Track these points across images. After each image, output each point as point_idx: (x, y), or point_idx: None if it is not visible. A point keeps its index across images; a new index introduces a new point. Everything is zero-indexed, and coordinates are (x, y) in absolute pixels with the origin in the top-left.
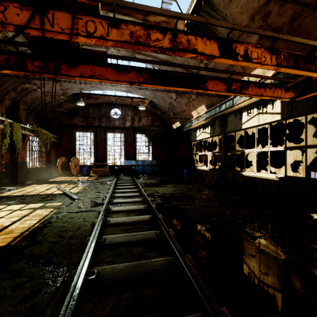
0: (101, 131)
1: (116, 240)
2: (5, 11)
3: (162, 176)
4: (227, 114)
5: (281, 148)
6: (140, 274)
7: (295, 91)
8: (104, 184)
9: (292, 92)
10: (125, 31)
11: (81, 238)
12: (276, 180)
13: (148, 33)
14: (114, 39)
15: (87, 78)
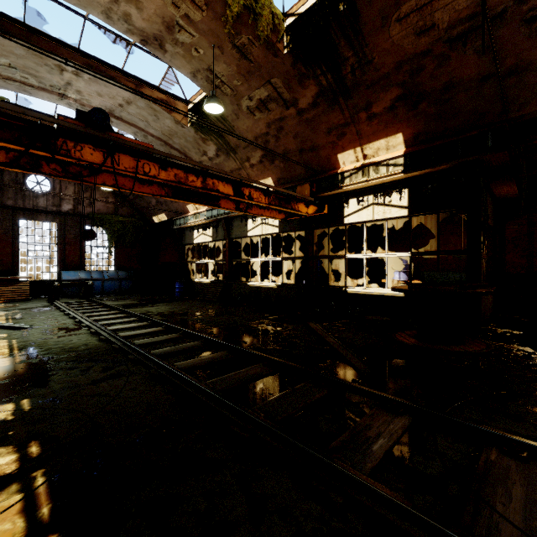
0: (5, 214)
1: (145, 342)
2: (82, 150)
3: (139, 295)
4: (233, 217)
5: (279, 259)
6: (184, 348)
7: (286, 214)
8: (41, 310)
9: (283, 214)
10: (171, 173)
11: (103, 348)
12: (275, 288)
13: (187, 176)
14: (163, 179)
15: (110, 186)
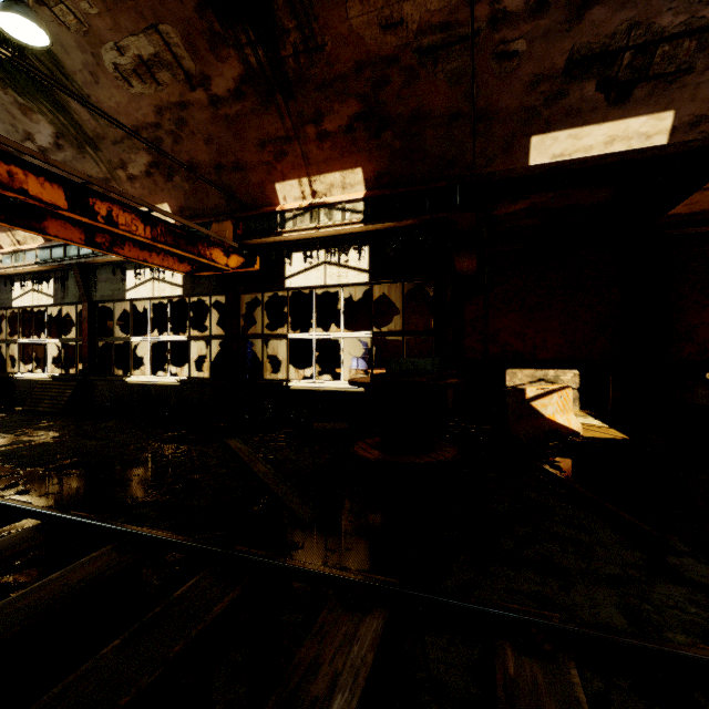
0: None
1: None
2: None
3: None
4: (97, 264)
5: (184, 338)
6: None
7: (193, 265)
8: None
9: (189, 265)
10: None
11: None
12: (177, 385)
13: None
14: None
15: None
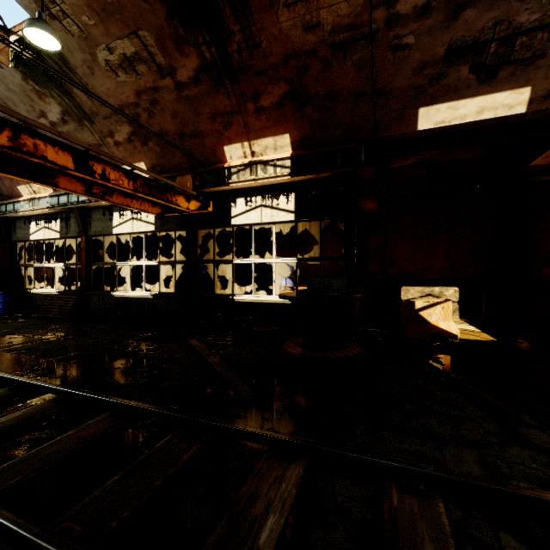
0: None
1: None
2: None
3: None
4: (91, 208)
5: (155, 263)
6: None
7: (163, 208)
8: None
9: (159, 208)
10: None
11: None
12: (150, 298)
13: None
14: None
15: None
